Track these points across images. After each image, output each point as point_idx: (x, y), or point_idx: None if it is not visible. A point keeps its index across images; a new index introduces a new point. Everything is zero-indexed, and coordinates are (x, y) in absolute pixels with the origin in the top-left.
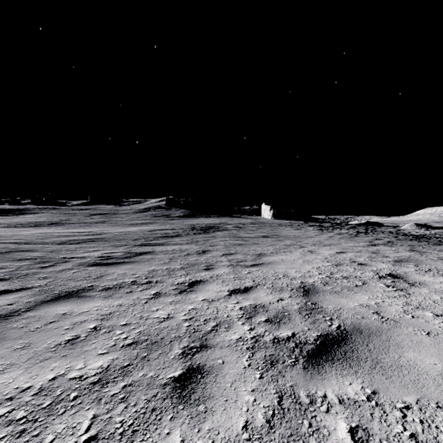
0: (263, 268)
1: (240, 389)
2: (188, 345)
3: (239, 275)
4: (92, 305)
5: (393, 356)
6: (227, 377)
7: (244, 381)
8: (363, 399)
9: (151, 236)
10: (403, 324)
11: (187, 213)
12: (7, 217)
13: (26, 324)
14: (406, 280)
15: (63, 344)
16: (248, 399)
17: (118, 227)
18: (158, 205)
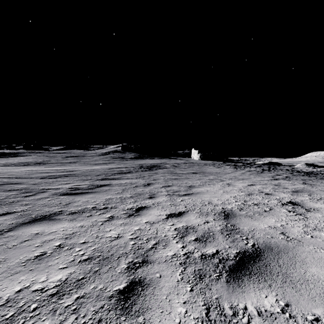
0: (193, 197)
1: (174, 301)
2: (132, 261)
3: (174, 203)
4: (59, 226)
5: (300, 271)
6: (163, 290)
7: (177, 293)
8: (278, 311)
9: (109, 172)
10: (305, 243)
11: (137, 156)
12: (5, 159)
13: (6, 242)
14: (303, 207)
15: (32, 259)
16: (180, 311)
17: (85, 166)
18: (115, 150)
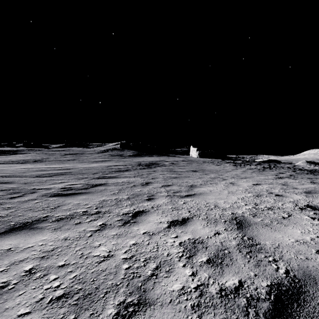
0: (196, 198)
1: None
2: (124, 301)
3: (176, 206)
4: (39, 239)
5: None
6: None
7: None
8: None
9: (107, 170)
10: None
11: (136, 153)
12: (4, 156)
13: None
14: None
15: None
16: None
17: (83, 163)
18: (114, 148)
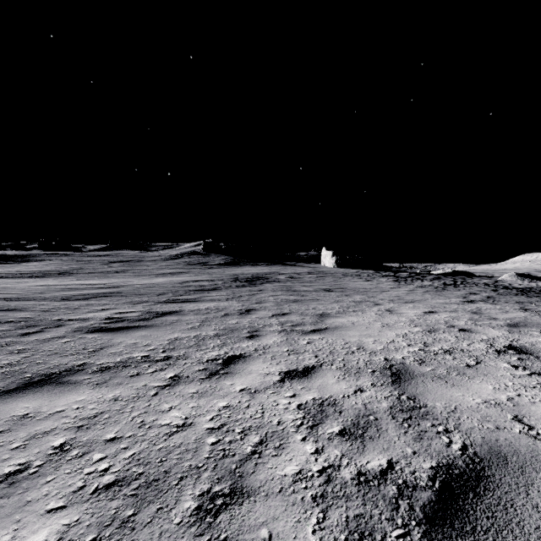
0: (328, 335)
1: None
2: (210, 490)
3: (295, 347)
4: (73, 399)
5: None
6: None
7: None
8: None
9: (181, 289)
10: None
11: (230, 260)
12: (6, 265)
13: None
14: (539, 357)
15: None
16: None
17: (141, 278)
18: (193, 251)
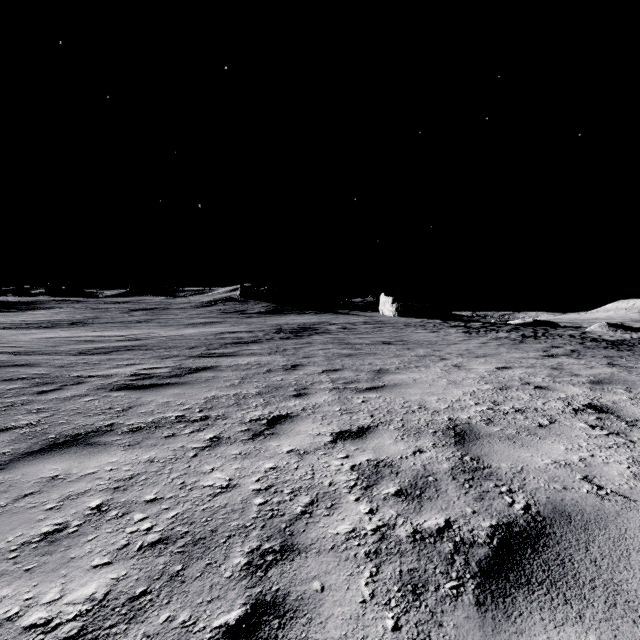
0: (386, 393)
1: None
2: (259, 547)
3: (348, 406)
4: (104, 461)
5: None
6: (330, 626)
7: (364, 636)
8: None
9: (216, 342)
10: None
11: (272, 308)
12: (9, 314)
13: None
14: (620, 416)
15: (34, 542)
16: None
17: (168, 328)
18: (228, 297)
